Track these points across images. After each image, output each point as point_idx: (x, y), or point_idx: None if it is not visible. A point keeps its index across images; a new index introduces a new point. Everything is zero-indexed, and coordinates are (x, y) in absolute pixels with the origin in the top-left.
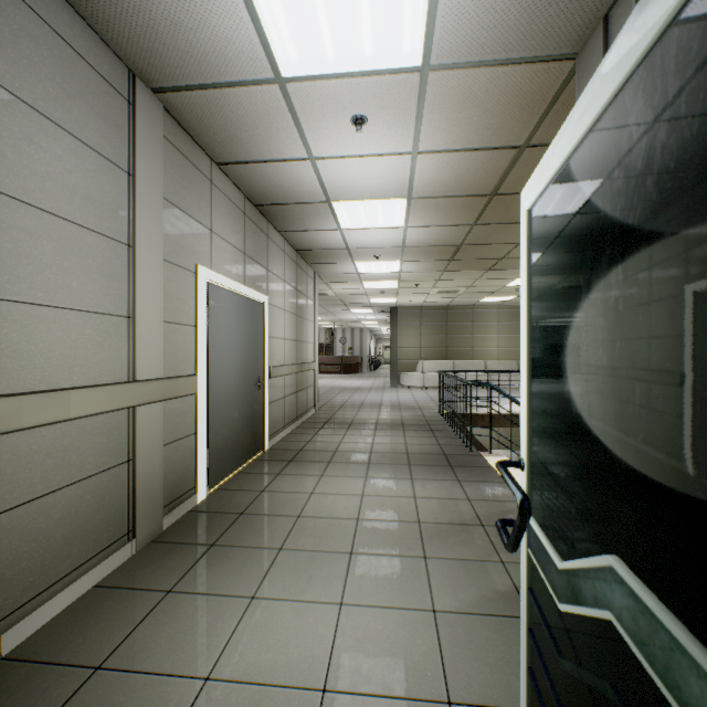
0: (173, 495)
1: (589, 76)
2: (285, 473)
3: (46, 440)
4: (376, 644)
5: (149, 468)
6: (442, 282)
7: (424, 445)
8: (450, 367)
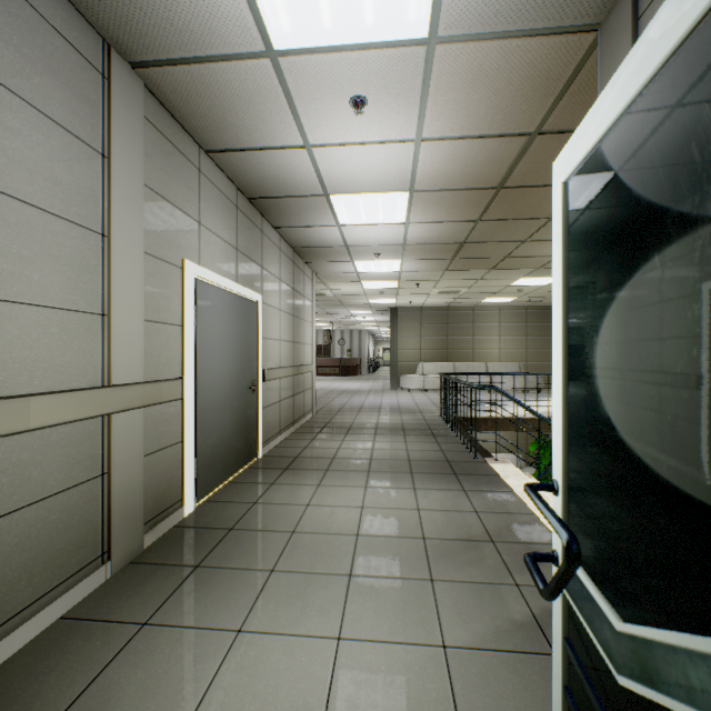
0: (156, 510)
1: (614, 48)
2: (280, 482)
3: None
4: (379, 690)
5: (127, 482)
6: (443, 282)
7: (426, 451)
8: (450, 369)
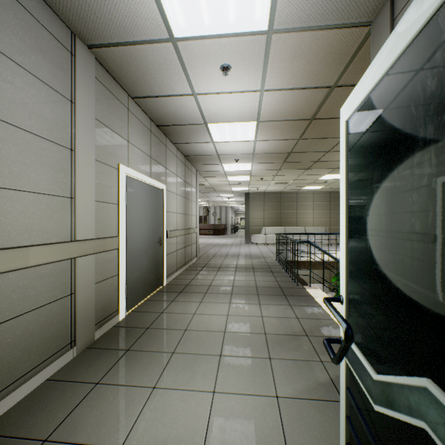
0: (102, 316)
1: (380, 36)
2: (177, 300)
3: (12, 281)
4: (238, 421)
5: (85, 299)
6: (278, 176)
7: (267, 281)
8: (282, 231)
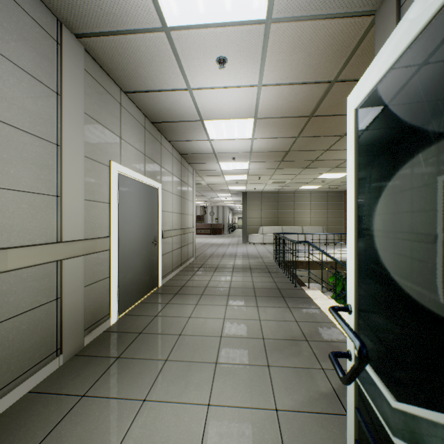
0: (92, 321)
1: (385, 25)
2: (172, 302)
3: None
4: (234, 439)
5: (73, 303)
6: (275, 176)
7: (265, 282)
8: (280, 230)
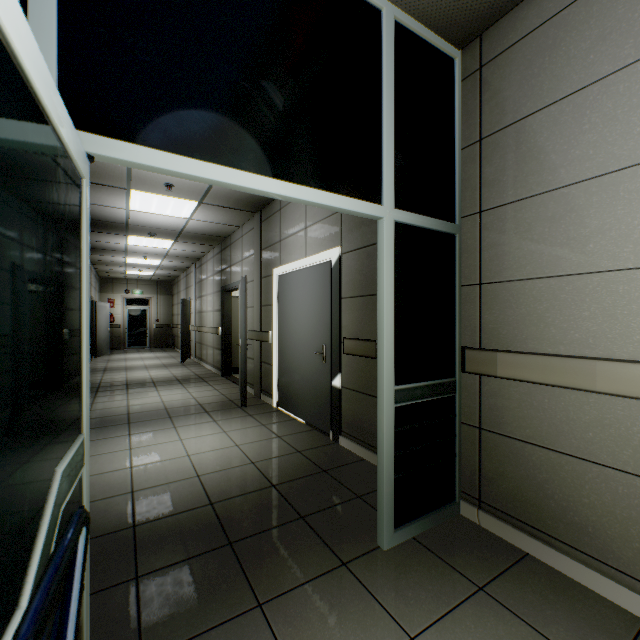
0: None
1: None
2: None
3: None
4: None
5: None
6: None
7: None
8: None
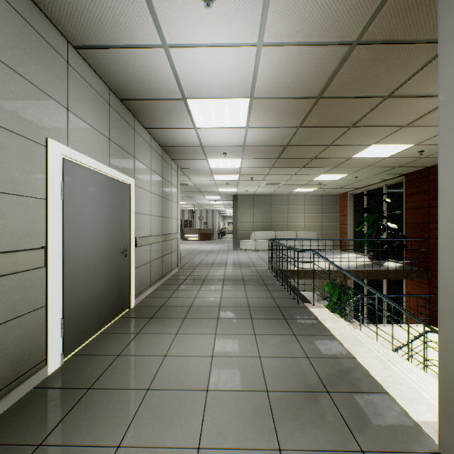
0: (10, 377)
1: None
2: (144, 332)
3: None
4: None
5: None
6: (269, 176)
7: (261, 298)
8: (273, 236)
